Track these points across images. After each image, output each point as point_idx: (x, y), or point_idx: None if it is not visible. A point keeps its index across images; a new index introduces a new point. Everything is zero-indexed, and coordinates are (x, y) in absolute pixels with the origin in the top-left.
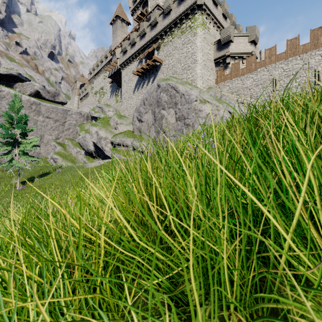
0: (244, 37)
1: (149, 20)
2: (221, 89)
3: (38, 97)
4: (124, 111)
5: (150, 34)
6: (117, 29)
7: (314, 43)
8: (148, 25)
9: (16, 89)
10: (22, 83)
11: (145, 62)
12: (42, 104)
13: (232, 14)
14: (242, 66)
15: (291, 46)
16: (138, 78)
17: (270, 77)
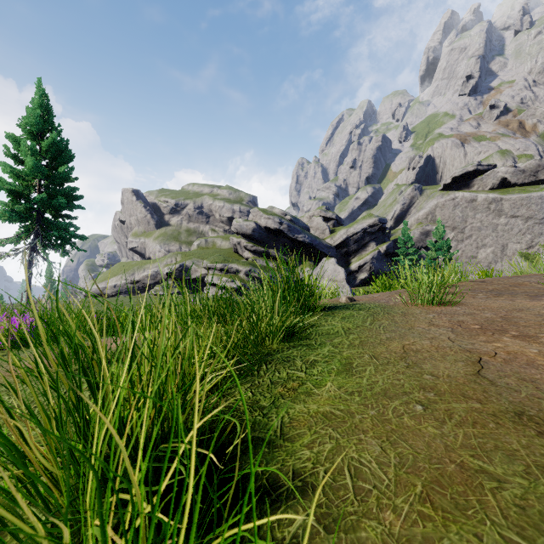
0: None
1: None
2: None
3: (505, 187)
4: None
5: None
6: None
7: None
8: None
9: (473, 188)
10: (481, 176)
11: None
12: (503, 199)
13: None
14: None
15: None
16: None
17: None
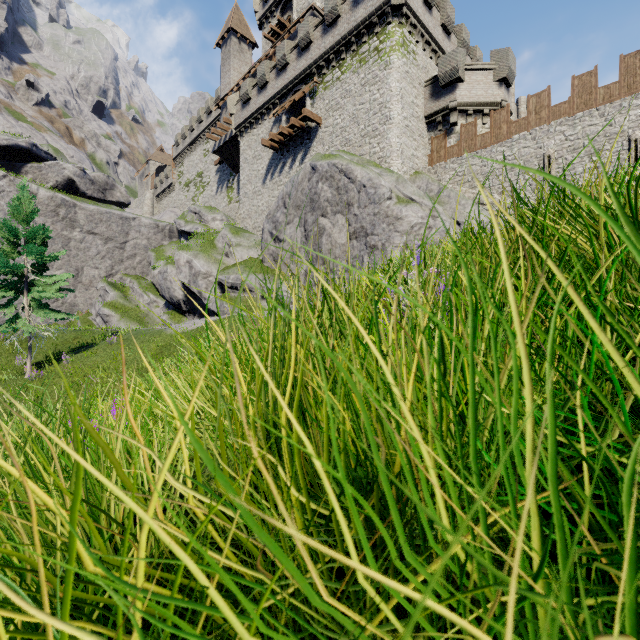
0: (485, 71)
1: (294, 37)
2: (439, 177)
3: (73, 193)
4: (245, 220)
5: (297, 66)
6: (232, 57)
7: (627, 83)
8: (292, 48)
9: (27, 176)
10: (40, 164)
11: (286, 121)
12: (78, 206)
13: (461, 25)
14: (482, 130)
15: (580, 89)
16: (272, 153)
17: (539, 152)
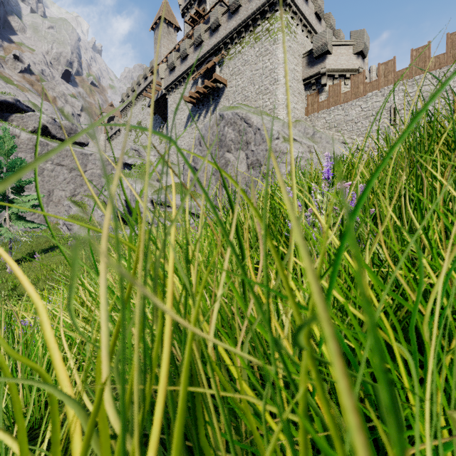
0: (347, 46)
1: (207, 22)
2: (313, 123)
3: (46, 135)
4: (171, 155)
5: (209, 43)
6: (162, 37)
7: (452, 54)
8: (206, 30)
9: (12, 123)
10: (22, 115)
11: (201, 83)
12: (50, 145)
13: (328, 14)
14: (345, 89)
15: (417, 59)
16: (191, 107)
17: (387, 105)
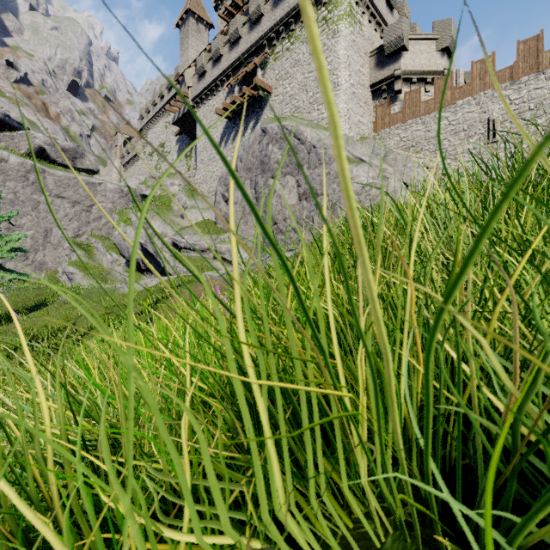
0: (428, 41)
1: (246, 15)
2: (383, 142)
3: (43, 160)
4: (201, 185)
5: (249, 39)
6: (190, 36)
7: None
8: (244, 22)
9: None
10: (12, 133)
11: (239, 91)
12: (47, 171)
13: (402, 2)
14: (425, 98)
15: (525, 54)
16: (226, 122)
17: (483, 116)
